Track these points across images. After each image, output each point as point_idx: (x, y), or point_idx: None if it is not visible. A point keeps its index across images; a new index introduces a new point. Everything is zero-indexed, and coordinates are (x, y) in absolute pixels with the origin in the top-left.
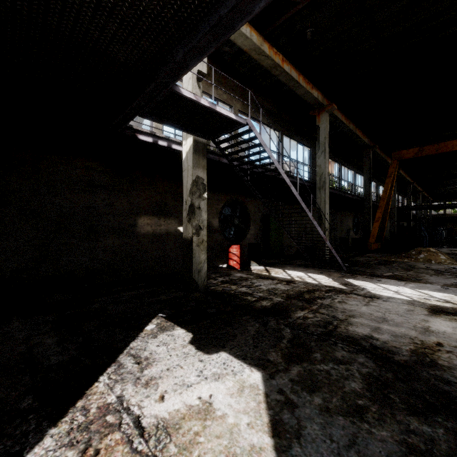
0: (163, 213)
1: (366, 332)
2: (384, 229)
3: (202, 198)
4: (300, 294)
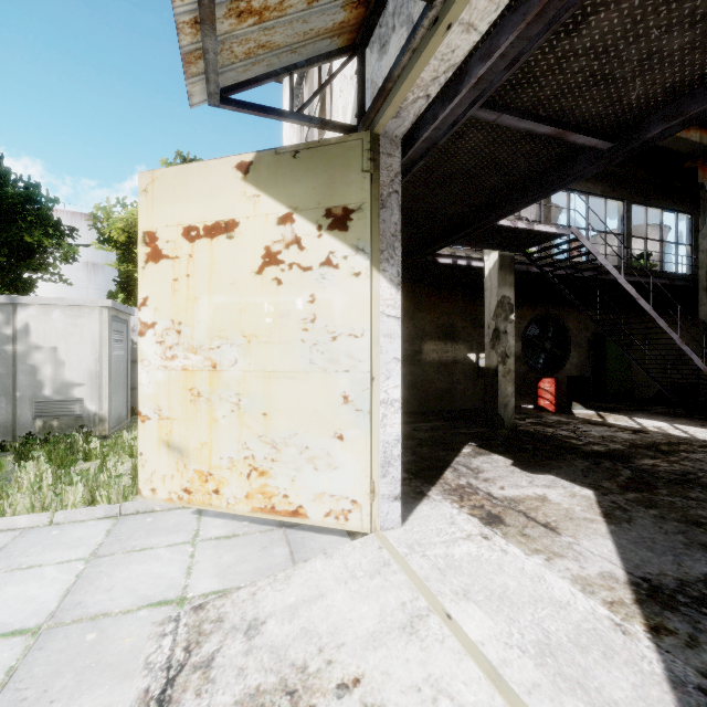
0: (450, 337)
1: None
2: None
3: (508, 320)
4: (653, 445)
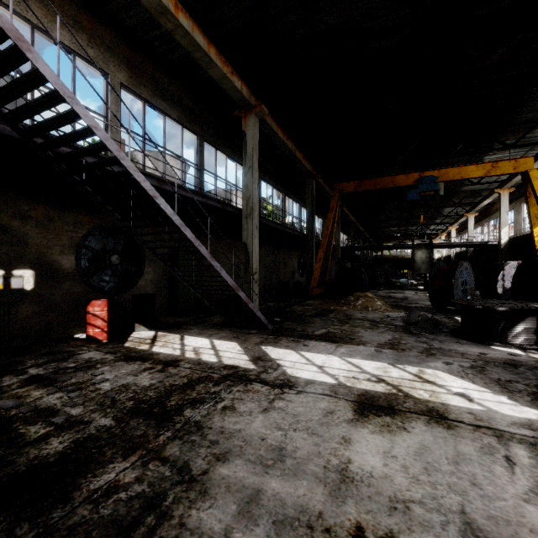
0: None
1: (223, 525)
2: (327, 271)
3: None
4: (163, 397)
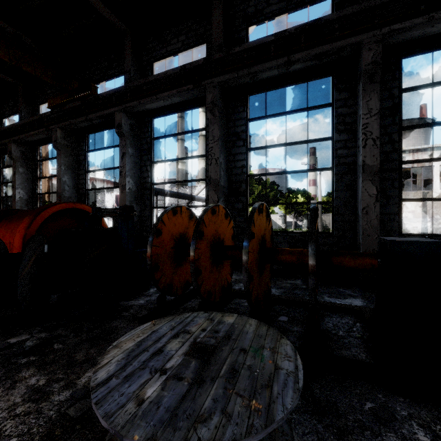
0: None
1: None
2: None
3: None
4: None
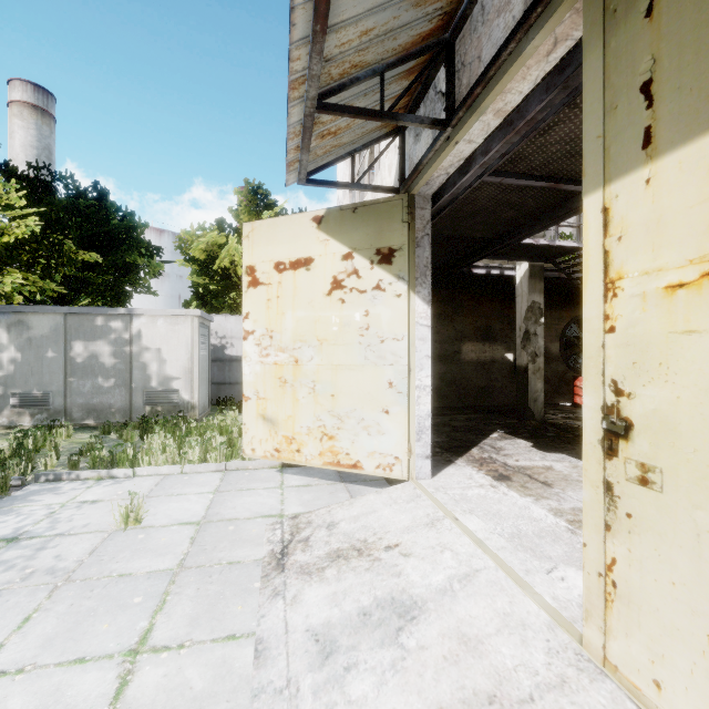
0: (487, 338)
1: None
2: None
3: (538, 323)
4: None
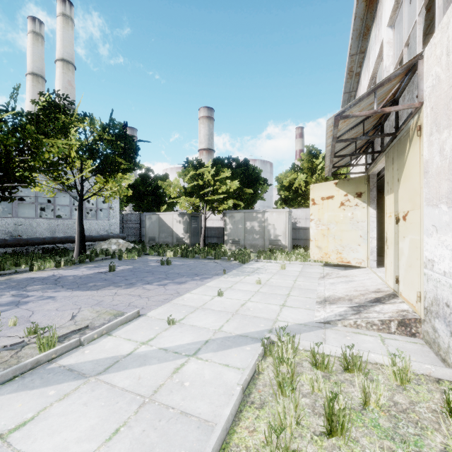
0: None
1: None
2: None
3: None
4: None
